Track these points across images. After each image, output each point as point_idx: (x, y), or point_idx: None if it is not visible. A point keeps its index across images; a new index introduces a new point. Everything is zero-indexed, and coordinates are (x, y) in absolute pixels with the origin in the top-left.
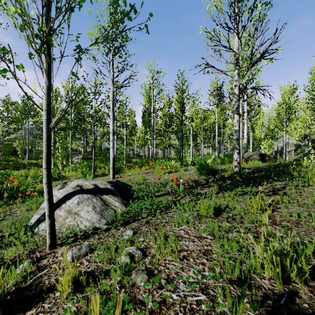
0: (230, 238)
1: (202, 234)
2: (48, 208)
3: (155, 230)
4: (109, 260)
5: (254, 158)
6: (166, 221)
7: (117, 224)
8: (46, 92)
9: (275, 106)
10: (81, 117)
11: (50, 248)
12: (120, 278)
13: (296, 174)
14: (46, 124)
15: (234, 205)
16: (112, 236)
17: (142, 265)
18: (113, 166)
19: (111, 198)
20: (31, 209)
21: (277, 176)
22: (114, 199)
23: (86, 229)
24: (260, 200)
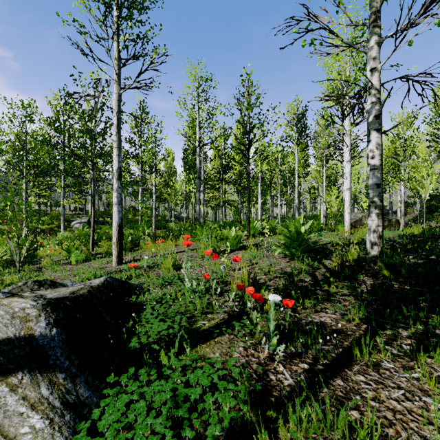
0: None
1: None
2: None
3: None
4: None
5: (366, 222)
6: None
7: None
8: None
9: None
10: (69, 150)
11: None
12: None
13: None
14: None
15: None
16: None
17: None
18: (118, 239)
19: (15, 394)
20: None
21: None
22: (32, 392)
23: None
24: None
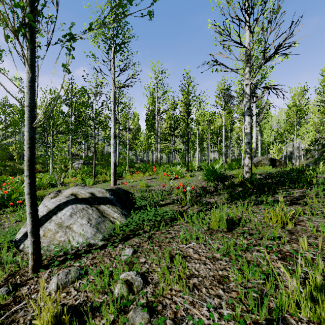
0: (249, 260)
1: (215, 254)
2: (31, 224)
3: (159, 247)
4: (102, 288)
5: (264, 163)
6: (171, 236)
7: (115, 240)
8: (28, 85)
9: (283, 109)
10: (81, 119)
11: (34, 271)
12: (114, 317)
13: (312, 181)
14: (28, 122)
15: (250, 217)
16: (109, 255)
17: (143, 297)
18: (114, 171)
19: (109, 209)
20: (21, 220)
21: (292, 183)
22: (113, 209)
23: (78, 246)
24: (280, 212)
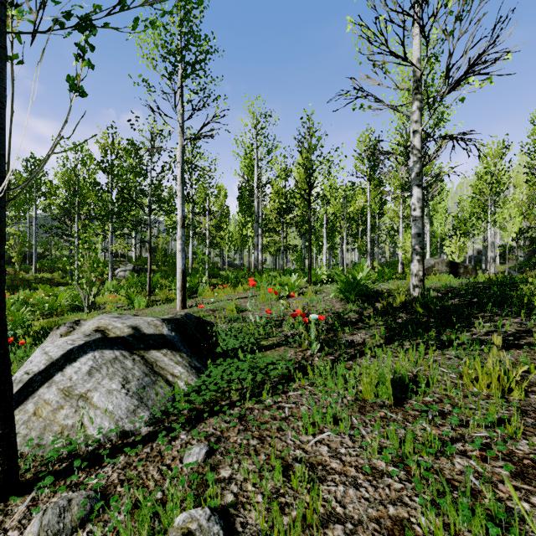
0: (450, 479)
1: (375, 460)
2: None
3: (259, 441)
4: None
5: (439, 269)
6: (284, 415)
7: (172, 423)
8: None
9: (466, 180)
10: (126, 195)
11: None
12: None
13: (532, 303)
14: None
15: (435, 376)
16: (158, 459)
17: None
18: (182, 284)
19: (167, 357)
20: None
21: (497, 307)
22: (174, 358)
23: (98, 439)
24: (496, 367)
